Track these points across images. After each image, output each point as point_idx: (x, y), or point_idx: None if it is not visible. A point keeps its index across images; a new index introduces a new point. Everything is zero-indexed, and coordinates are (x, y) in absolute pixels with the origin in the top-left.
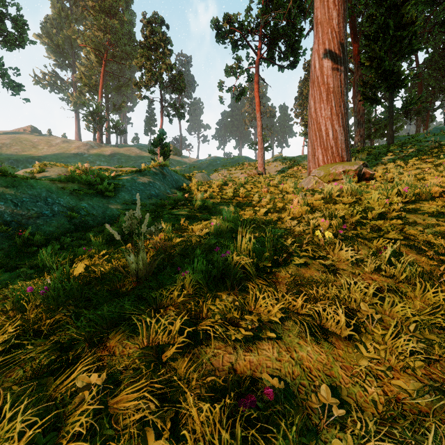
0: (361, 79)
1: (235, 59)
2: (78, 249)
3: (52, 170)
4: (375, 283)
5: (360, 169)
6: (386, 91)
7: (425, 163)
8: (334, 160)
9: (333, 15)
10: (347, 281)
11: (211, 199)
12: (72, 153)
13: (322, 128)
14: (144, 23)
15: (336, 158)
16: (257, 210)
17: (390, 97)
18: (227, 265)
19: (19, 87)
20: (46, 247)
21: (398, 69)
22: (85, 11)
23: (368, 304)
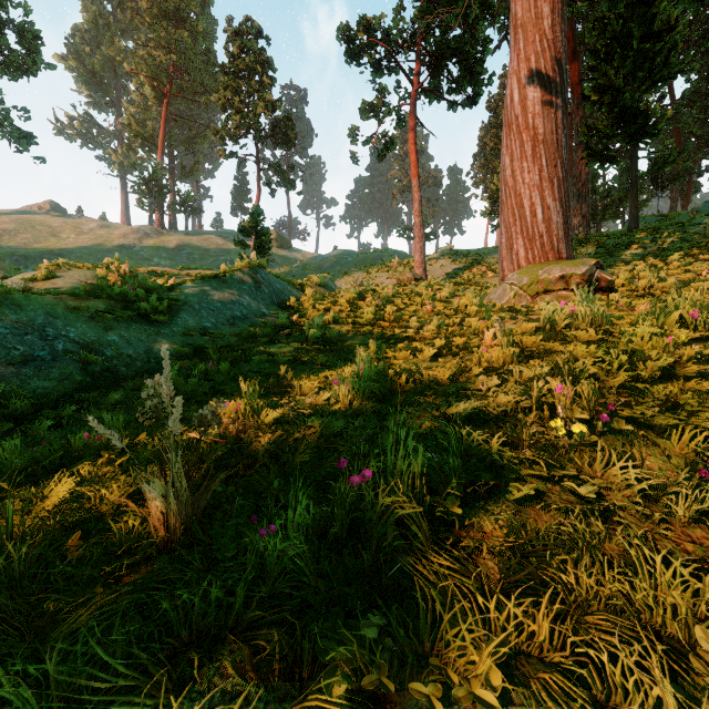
0: (584, 123)
1: (377, 91)
2: (76, 437)
3: (69, 274)
4: (703, 552)
5: (591, 272)
6: (626, 142)
7: (698, 262)
8: (544, 257)
9: (543, 12)
10: (643, 554)
11: (337, 324)
12: (115, 245)
13: (525, 203)
14: (230, 35)
15: (549, 254)
16: (418, 349)
17: (632, 152)
18: (364, 507)
19: (28, 139)
20: (33, 419)
21: (647, 106)
22: (137, 17)
23: (704, 619)
